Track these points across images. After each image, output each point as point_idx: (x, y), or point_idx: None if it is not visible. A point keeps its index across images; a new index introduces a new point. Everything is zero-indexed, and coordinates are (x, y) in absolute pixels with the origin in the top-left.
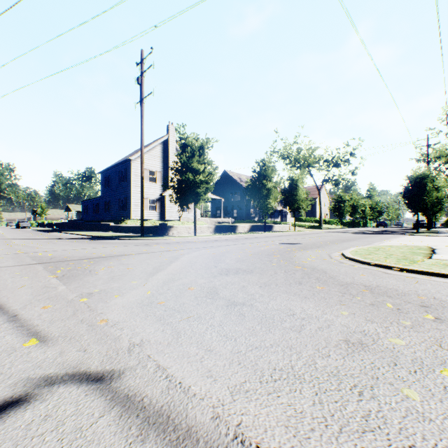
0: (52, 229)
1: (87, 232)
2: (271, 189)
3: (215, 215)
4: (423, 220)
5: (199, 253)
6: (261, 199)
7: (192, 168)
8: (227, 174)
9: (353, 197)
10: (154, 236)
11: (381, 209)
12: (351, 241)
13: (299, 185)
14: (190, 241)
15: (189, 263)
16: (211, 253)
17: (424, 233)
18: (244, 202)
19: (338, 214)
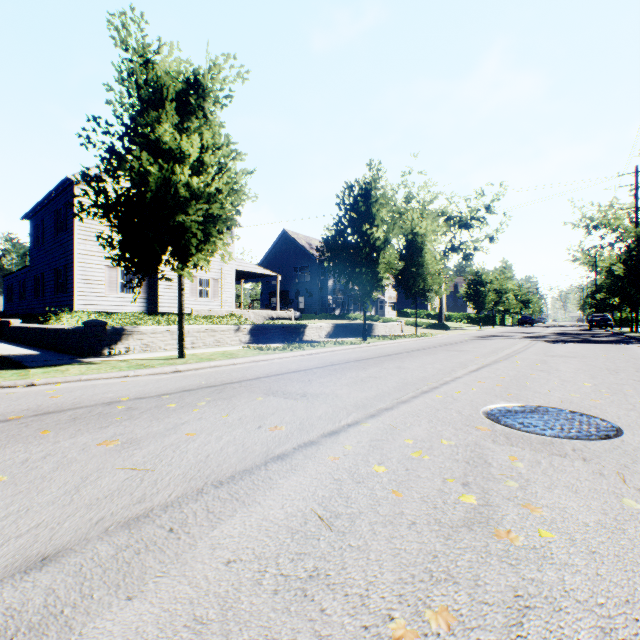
0: None
1: None
2: (381, 244)
3: (268, 305)
4: (605, 315)
5: None
6: (357, 267)
7: (164, 149)
8: (288, 236)
9: (494, 277)
10: (49, 360)
11: (525, 298)
12: None
13: (426, 244)
14: (89, 406)
15: None
16: None
17: None
18: (317, 284)
19: (474, 304)
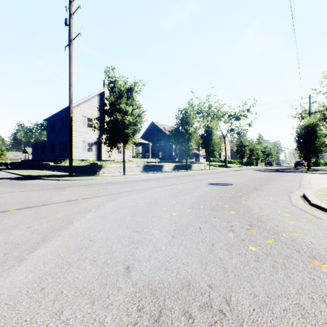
0: (2, 168)
1: (26, 171)
2: (192, 133)
3: (144, 156)
4: (301, 161)
5: (114, 204)
6: (183, 142)
7: (121, 109)
8: (154, 124)
9: (250, 143)
10: (84, 175)
11: (268, 152)
12: (275, 181)
13: (213, 131)
14: (115, 182)
15: (73, 248)
16: (132, 204)
17: (316, 171)
18: (168, 146)
19: (240, 156)
